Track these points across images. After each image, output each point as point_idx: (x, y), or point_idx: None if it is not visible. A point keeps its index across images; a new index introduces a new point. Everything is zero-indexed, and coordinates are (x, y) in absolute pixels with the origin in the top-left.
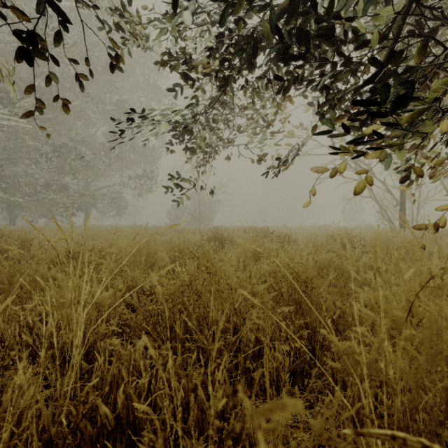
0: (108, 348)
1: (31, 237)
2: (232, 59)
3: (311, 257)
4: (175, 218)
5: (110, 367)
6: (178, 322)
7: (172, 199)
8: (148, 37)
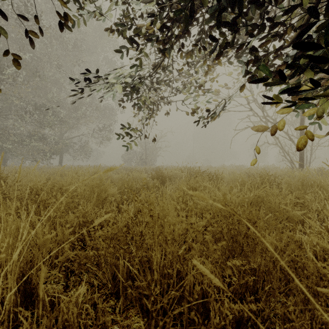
0: (50, 291)
1: (5, 176)
2: (171, 28)
3: (242, 195)
4: (127, 160)
5: (53, 309)
6: (122, 261)
7: (123, 145)
8: (100, 8)
